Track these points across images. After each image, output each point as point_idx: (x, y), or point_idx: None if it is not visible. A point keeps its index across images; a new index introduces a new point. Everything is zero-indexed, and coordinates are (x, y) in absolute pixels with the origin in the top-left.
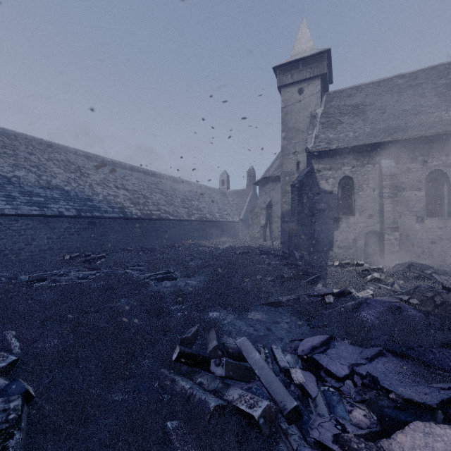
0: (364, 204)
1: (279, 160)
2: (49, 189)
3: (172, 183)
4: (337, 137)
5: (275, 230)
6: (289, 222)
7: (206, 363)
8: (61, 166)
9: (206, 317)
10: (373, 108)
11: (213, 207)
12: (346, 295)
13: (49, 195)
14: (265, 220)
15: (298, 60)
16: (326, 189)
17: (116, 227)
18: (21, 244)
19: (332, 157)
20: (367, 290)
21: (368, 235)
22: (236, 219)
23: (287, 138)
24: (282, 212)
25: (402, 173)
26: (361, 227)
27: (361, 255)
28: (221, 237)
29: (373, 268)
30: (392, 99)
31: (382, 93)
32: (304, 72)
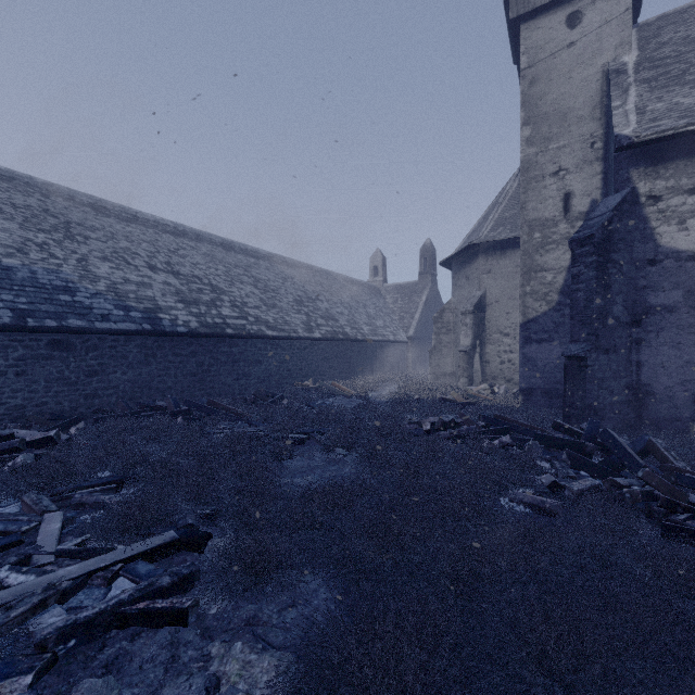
0: None
1: (500, 208)
2: None
3: (279, 268)
4: None
5: (494, 358)
6: (544, 341)
7: None
8: (18, 217)
9: None
10: None
11: (357, 314)
12: None
13: None
14: (471, 339)
15: None
16: (681, 249)
17: (132, 353)
18: None
19: None
20: None
21: None
22: (401, 337)
23: (536, 139)
24: (525, 318)
25: None
26: None
27: None
28: (374, 371)
29: None
30: None
31: None
32: None
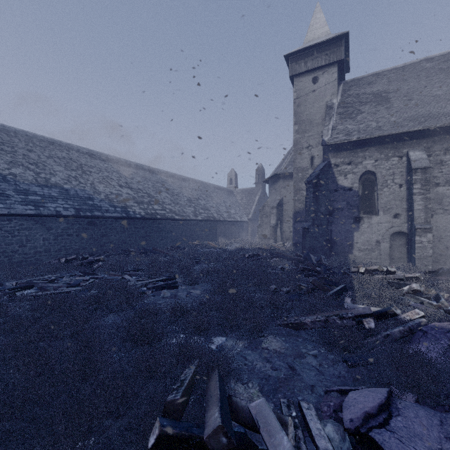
0: (389, 202)
1: (290, 156)
2: (47, 188)
3: (178, 182)
4: (358, 128)
5: (287, 230)
6: (303, 222)
7: (203, 449)
8: (62, 164)
9: (207, 349)
10: (397, 95)
11: (220, 206)
12: (389, 317)
13: (47, 194)
14: (275, 220)
15: (312, 47)
16: (345, 186)
17: (118, 227)
18: (14, 246)
19: (352, 150)
20: (416, 310)
21: (393, 237)
22: (244, 219)
23: (300, 131)
24: (295, 211)
25: (434, 166)
26: (385, 227)
27: (386, 259)
28: (229, 237)
29: (409, 276)
30: (420, 85)
31: (407, 78)
32: (319, 59)
